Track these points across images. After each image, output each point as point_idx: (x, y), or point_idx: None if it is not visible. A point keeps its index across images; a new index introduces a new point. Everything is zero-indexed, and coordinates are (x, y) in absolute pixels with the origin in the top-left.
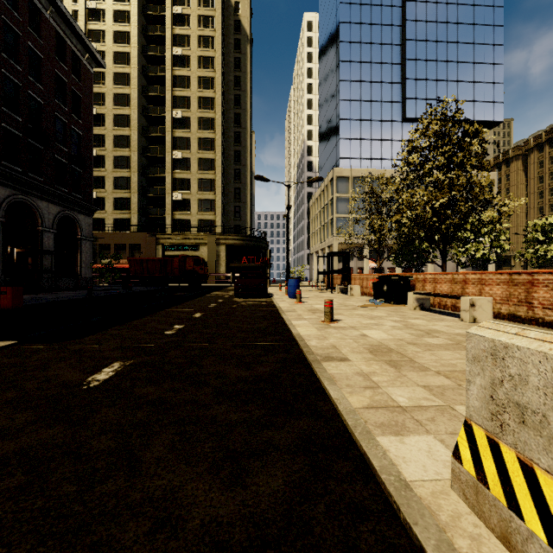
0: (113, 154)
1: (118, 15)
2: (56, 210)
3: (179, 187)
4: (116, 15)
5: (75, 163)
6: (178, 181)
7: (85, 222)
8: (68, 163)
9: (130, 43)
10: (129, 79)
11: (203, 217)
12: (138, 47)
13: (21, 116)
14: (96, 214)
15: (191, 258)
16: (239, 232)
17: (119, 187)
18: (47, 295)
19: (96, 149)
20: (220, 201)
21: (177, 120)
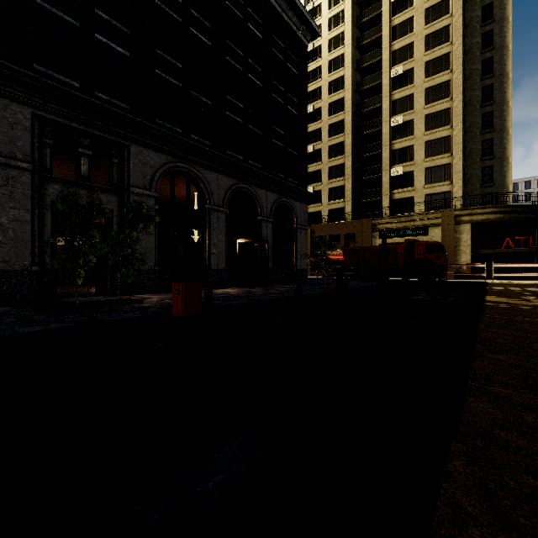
0: (328, 144)
1: (333, 0)
2: (273, 198)
3: (398, 160)
4: (330, 2)
5: (290, 146)
6: (397, 152)
7: (300, 209)
8: (284, 147)
9: (343, 22)
10: (343, 60)
11: (432, 190)
12: (352, 20)
13: (242, 102)
14: (313, 208)
15: (421, 244)
16: (496, 200)
17: (334, 176)
18: (259, 290)
19: (313, 144)
20: (460, 163)
21: (396, 79)
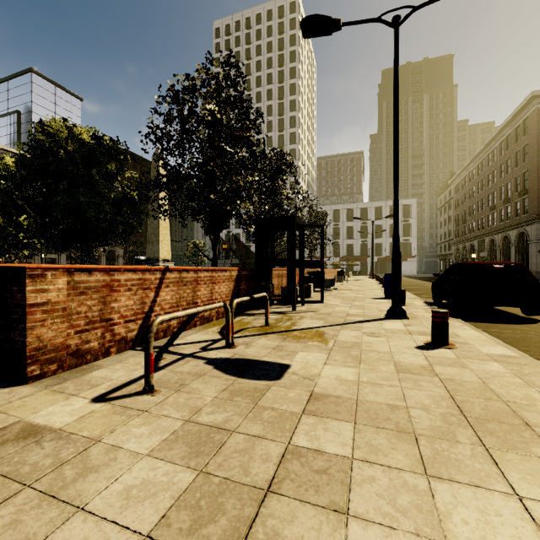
0: None
1: None
2: None
3: None
4: None
5: None
6: None
7: None
8: None
9: None
10: None
11: None
12: None
13: None
14: None
15: None
16: None
17: None
18: None
19: None
20: None
21: None
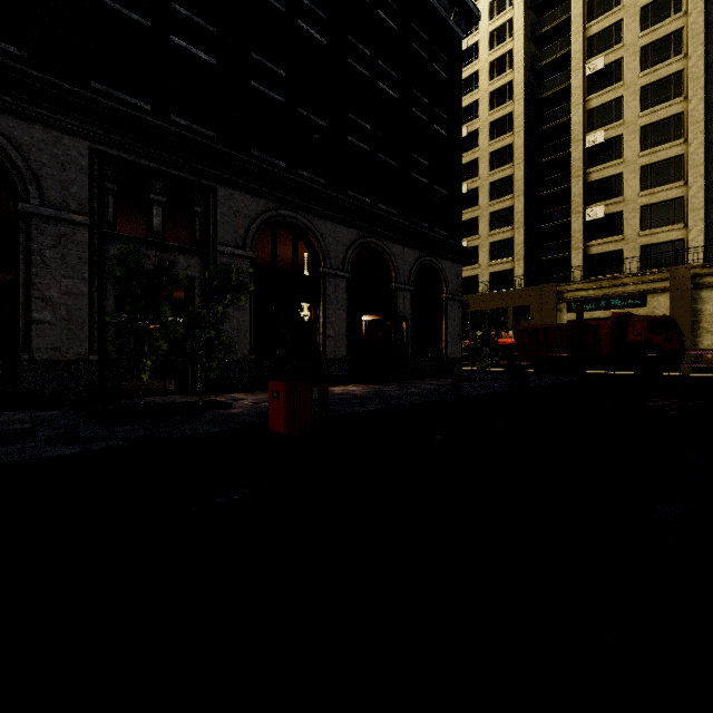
0: (489, 180)
1: None
2: (413, 256)
3: (597, 197)
4: None
5: (438, 181)
6: (595, 185)
7: (451, 272)
8: (429, 184)
9: (511, 4)
10: (510, 60)
11: (653, 239)
12: None
13: (369, 122)
14: (467, 272)
15: (639, 319)
16: None
17: (497, 225)
18: (394, 388)
19: (467, 182)
20: (700, 196)
21: (594, 78)
